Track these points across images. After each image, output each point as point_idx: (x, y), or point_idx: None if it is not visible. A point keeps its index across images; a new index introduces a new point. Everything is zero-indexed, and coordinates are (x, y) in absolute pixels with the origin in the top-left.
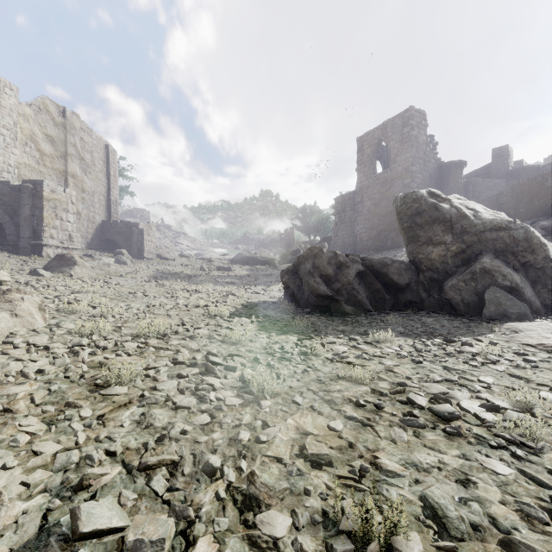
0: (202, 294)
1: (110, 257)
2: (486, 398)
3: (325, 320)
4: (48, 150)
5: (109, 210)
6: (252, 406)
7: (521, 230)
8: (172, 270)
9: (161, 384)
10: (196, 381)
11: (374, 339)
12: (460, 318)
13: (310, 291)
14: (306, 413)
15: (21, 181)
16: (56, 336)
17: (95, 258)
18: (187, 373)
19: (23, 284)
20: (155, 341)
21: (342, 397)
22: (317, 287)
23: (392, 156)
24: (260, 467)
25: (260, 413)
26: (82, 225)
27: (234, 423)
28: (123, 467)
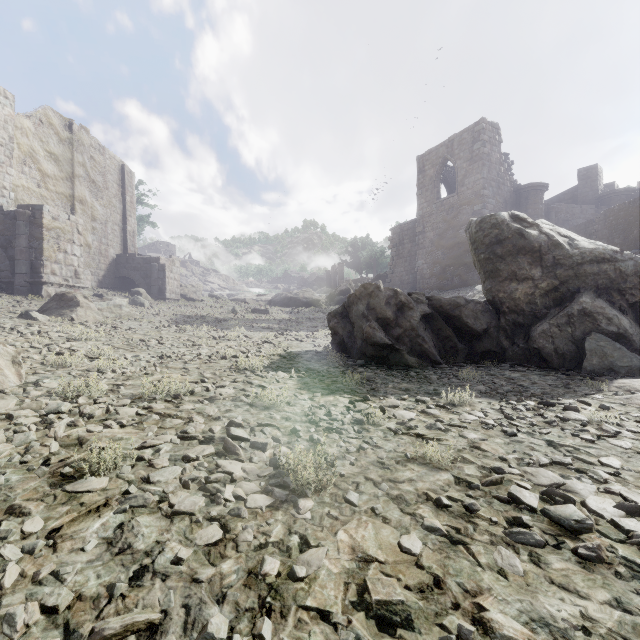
0: (231, 342)
1: (126, 297)
2: (621, 492)
3: (383, 375)
4: (51, 170)
5: (124, 242)
6: (286, 509)
7: (630, 262)
8: (198, 313)
9: (157, 472)
10: (208, 467)
11: (448, 401)
12: (553, 373)
13: (363, 338)
14: (365, 520)
15: (17, 206)
16: (29, 399)
17: (104, 298)
18: (197, 455)
19: (8, 329)
20: (162, 406)
21: (415, 491)
22: (373, 334)
23: (460, 178)
24: (293, 633)
25: (297, 521)
26: (92, 260)
27: (257, 542)
28: (64, 639)
